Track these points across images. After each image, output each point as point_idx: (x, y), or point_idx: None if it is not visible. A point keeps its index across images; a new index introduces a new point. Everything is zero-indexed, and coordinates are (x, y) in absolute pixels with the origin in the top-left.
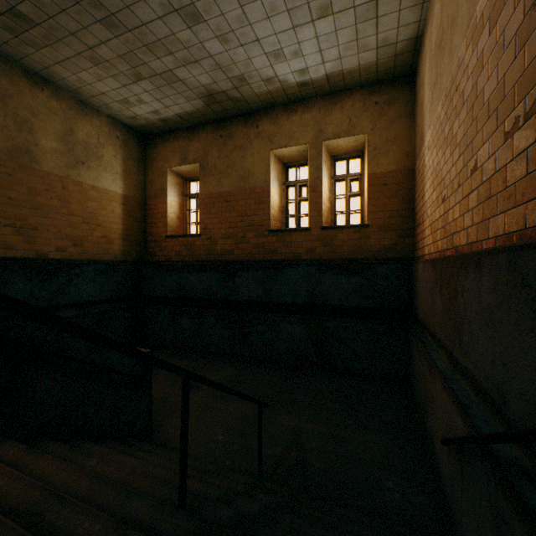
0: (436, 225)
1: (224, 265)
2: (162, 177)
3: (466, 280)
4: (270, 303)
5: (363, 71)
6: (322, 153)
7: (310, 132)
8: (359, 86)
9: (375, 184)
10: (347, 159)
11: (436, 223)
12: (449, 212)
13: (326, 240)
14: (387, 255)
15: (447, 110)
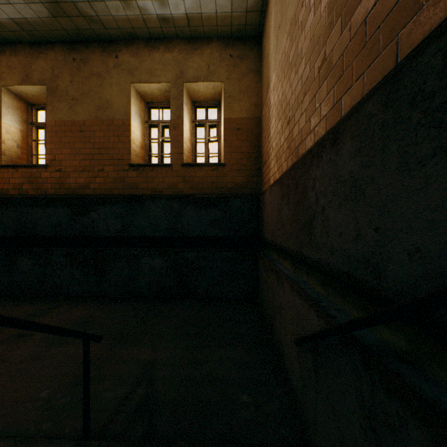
0: (282, 150)
1: (76, 199)
2: None
3: (318, 168)
4: (130, 238)
5: (220, 21)
6: (183, 94)
7: (172, 72)
8: (217, 38)
9: (230, 128)
10: (206, 106)
11: (282, 148)
12: (294, 128)
13: (187, 177)
14: (240, 192)
15: (293, 35)
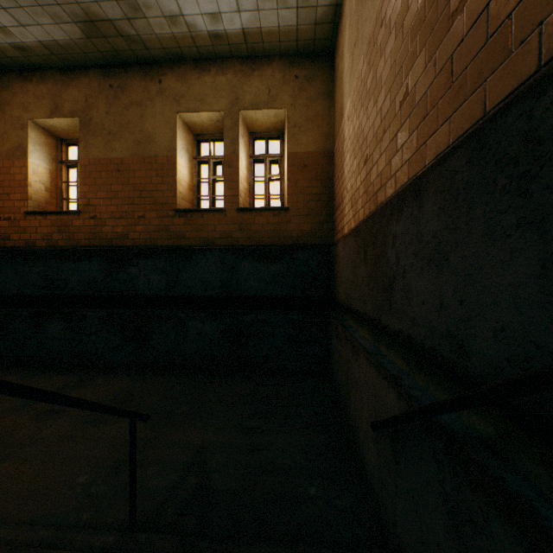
0: (358, 195)
1: (113, 251)
2: (21, 130)
3: (399, 223)
4: (176, 297)
5: (284, 36)
6: (238, 124)
7: (225, 98)
8: (279, 55)
9: (296, 165)
10: (266, 138)
11: (358, 192)
12: (372, 170)
13: (243, 224)
14: (307, 242)
15: (370, 58)
